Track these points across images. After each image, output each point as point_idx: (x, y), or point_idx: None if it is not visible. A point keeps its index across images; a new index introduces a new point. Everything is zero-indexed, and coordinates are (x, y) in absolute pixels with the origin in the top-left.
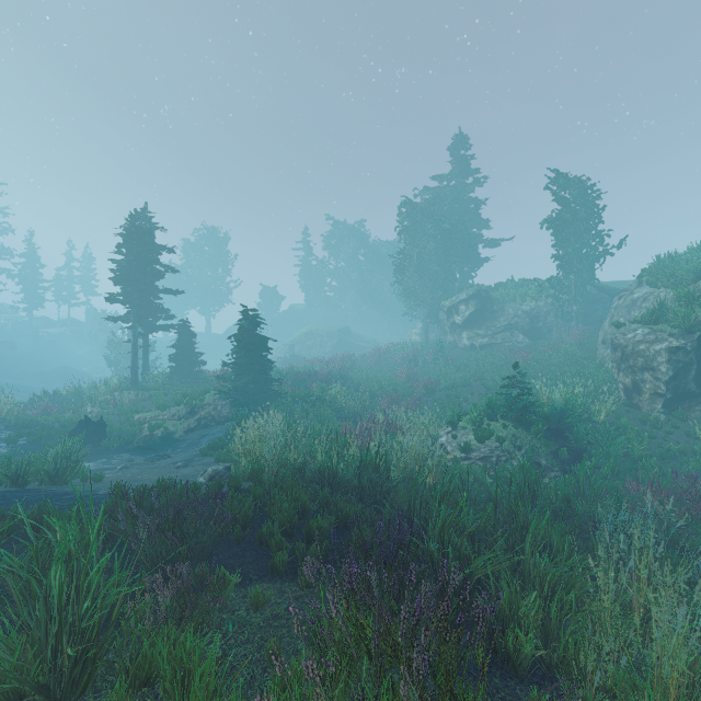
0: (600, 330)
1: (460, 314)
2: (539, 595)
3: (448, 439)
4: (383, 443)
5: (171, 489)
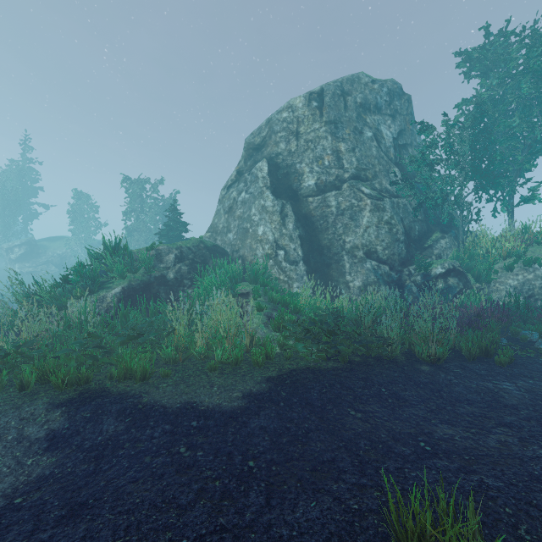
0: None
1: (15, 254)
2: None
3: None
4: None
5: None
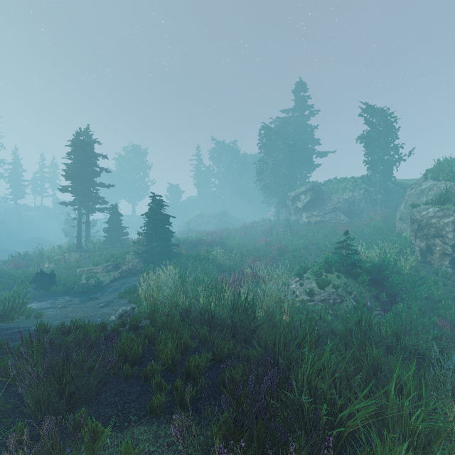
0: (397, 211)
1: (301, 201)
2: (408, 445)
3: (297, 286)
4: (250, 289)
5: (82, 327)
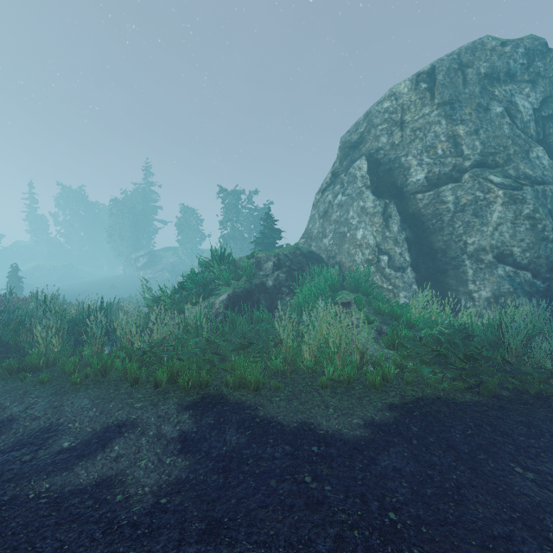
0: None
1: (140, 262)
2: None
3: None
4: None
5: None
